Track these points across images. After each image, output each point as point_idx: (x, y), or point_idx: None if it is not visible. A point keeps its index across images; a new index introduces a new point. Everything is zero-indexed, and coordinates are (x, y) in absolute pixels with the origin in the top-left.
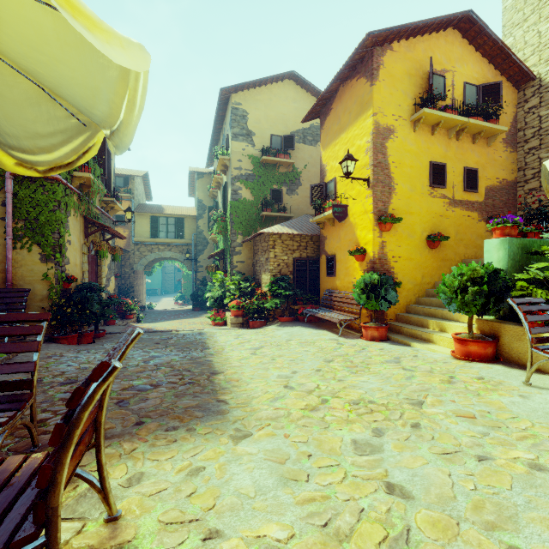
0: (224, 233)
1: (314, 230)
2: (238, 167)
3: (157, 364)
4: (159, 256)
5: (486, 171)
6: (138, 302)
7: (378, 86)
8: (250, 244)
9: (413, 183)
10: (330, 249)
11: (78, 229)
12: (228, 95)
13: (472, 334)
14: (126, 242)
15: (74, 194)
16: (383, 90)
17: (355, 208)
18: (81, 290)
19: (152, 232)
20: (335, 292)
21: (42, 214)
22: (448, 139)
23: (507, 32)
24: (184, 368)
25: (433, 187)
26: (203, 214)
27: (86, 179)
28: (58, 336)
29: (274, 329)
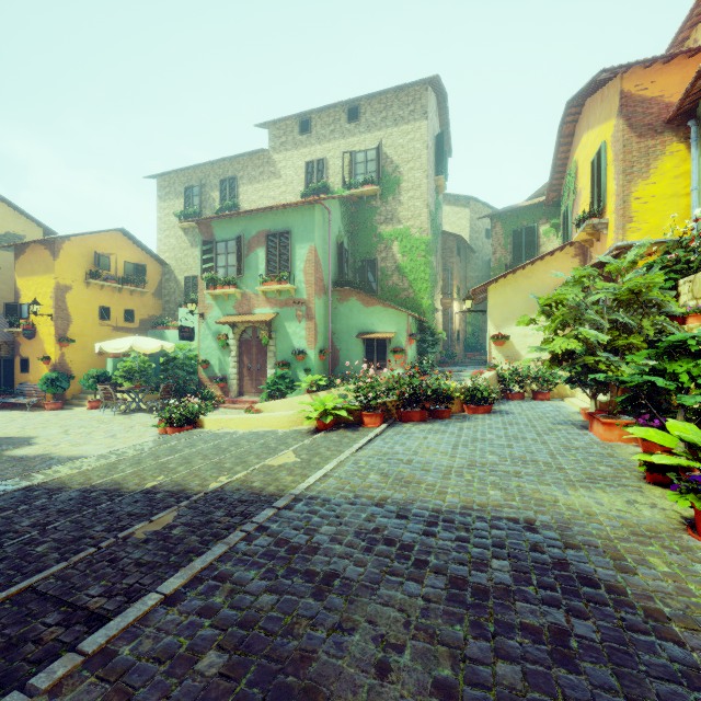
0: None
1: (9, 335)
2: None
3: None
4: None
5: (141, 311)
6: None
7: (60, 261)
8: None
9: (87, 318)
10: (25, 353)
11: None
12: None
13: (96, 399)
14: None
15: None
16: (64, 264)
17: (44, 329)
18: None
19: None
20: (29, 384)
21: None
22: (113, 293)
23: (159, 231)
24: None
25: (102, 320)
26: None
27: None
28: None
29: None
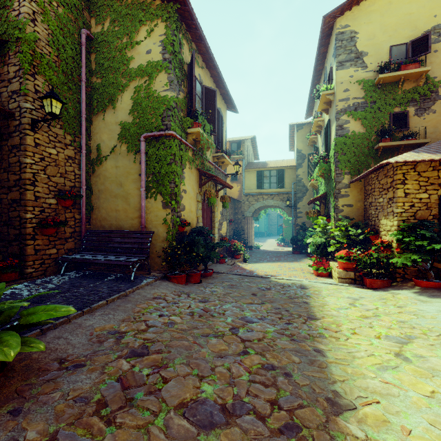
0: (326, 175)
1: None
2: (345, 98)
3: (245, 338)
4: (263, 205)
5: None
6: (247, 243)
7: None
8: (359, 184)
9: None
10: None
11: (193, 180)
12: (332, 22)
13: None
14: (238, 194)
15: (189, 150)
16: None
17: None
18: (194, 233)
19: (257, 184)
20: None
21: (163, 168)
22: None
23: None
24: (281, 364)
25: None
26: (302, 163)
27: (197, 135)
28: (170, 275)
29: (413, 299)
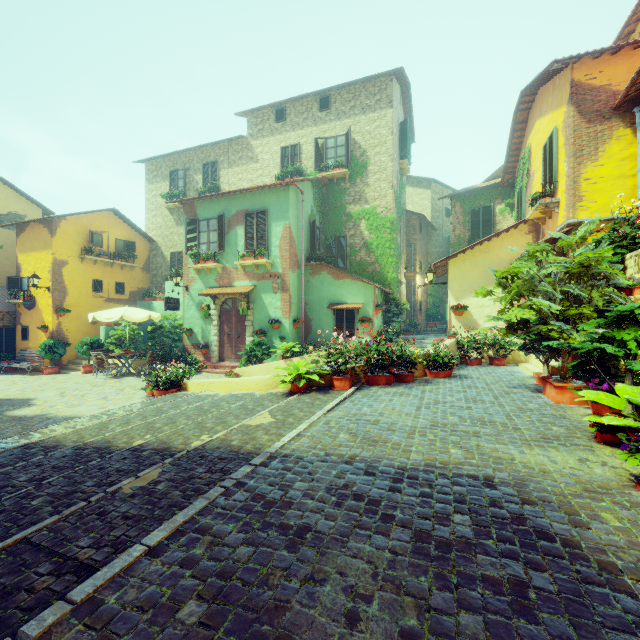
0: None
1: (11, 306)
2: None
3: None
4: None
5: (131, 284)
6: None
7: (57, 238)
8: None
9: (82, 290)
10: (25, 322)
11: None
12: None
13: (90, 364)
14: None
15: None
16: (60, 241)
17: (43, 301)
18: None
19: None
20: (29, 350)
21: None
22: (105, 267)
23: (147, 210)
24: None
25: (95, 292)
26: None
27: None
28: None
29: None
